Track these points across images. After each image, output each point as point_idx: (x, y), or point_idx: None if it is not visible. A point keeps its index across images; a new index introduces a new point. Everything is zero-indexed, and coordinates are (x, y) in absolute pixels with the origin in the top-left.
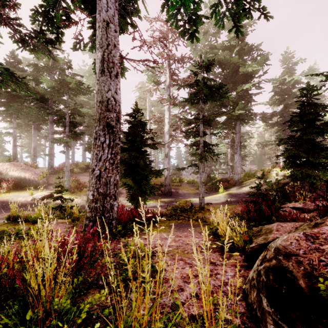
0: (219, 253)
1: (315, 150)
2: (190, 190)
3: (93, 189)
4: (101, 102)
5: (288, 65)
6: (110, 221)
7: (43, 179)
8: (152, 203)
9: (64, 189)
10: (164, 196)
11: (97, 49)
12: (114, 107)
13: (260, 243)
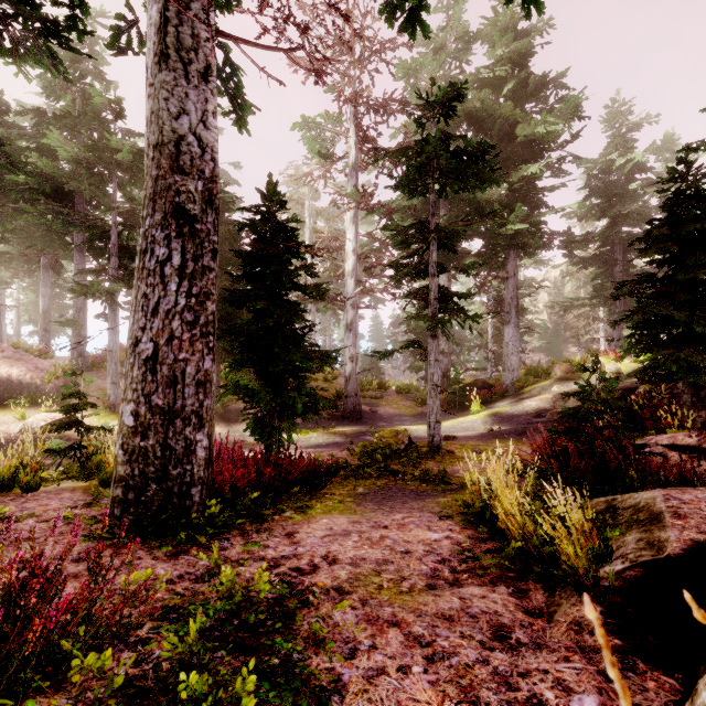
0: (509, 589)
1: None
2: (403, 408)
3: (136, 397)
4: (158, 145)
5: (619, 130)
6: (185, 489)
7: (55, 381)
8: (315, 438)
9: (87, 403)
10: (343, 421)
11: None
12: (196, 163)
13: (642, 561)
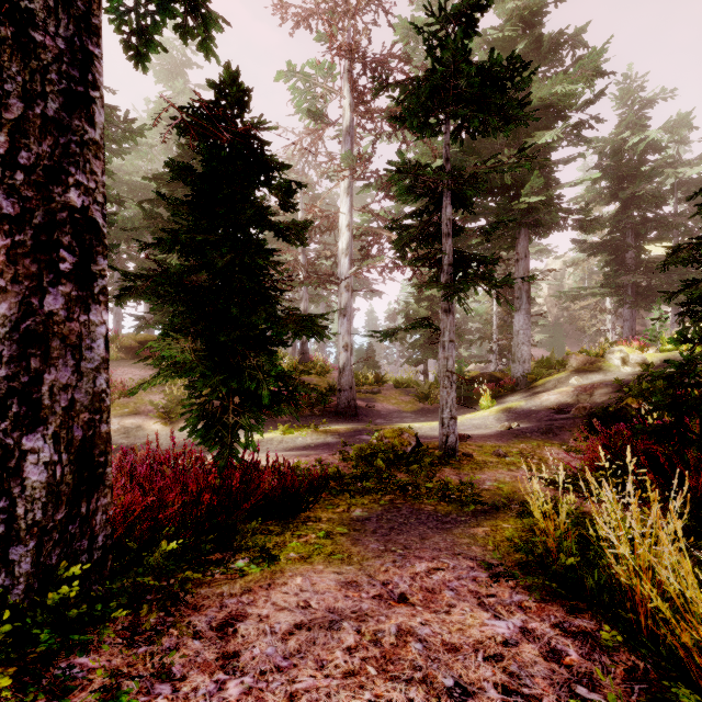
0: None
1: None
2: (403, 404)
3: None
4: None
5: (632, 107)
6: (4, 552)
7: None
8: (302, 437)
9: None
10: (337, 418)
11: None
12: None
13: None
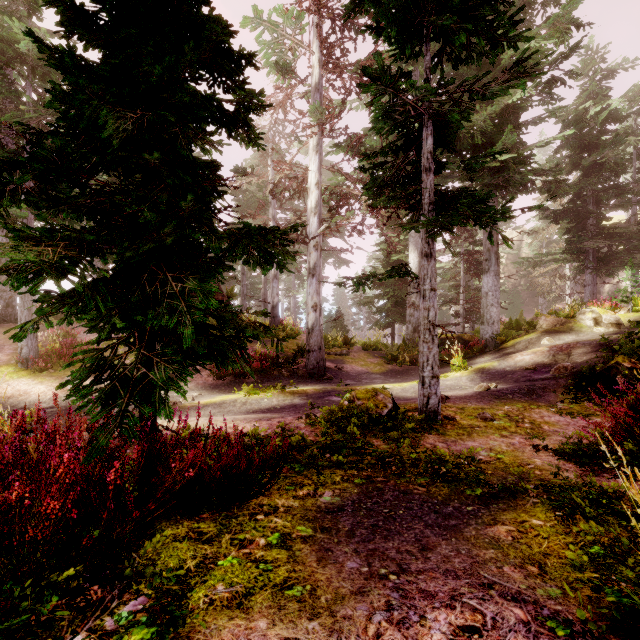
0: None
1: None
2: (371, 365)
3: None
4: None
5: (594, 77)
6: None
7: None
8: (268, 399)
9: None
10: (305, 379)
11: None
12: None
13: None
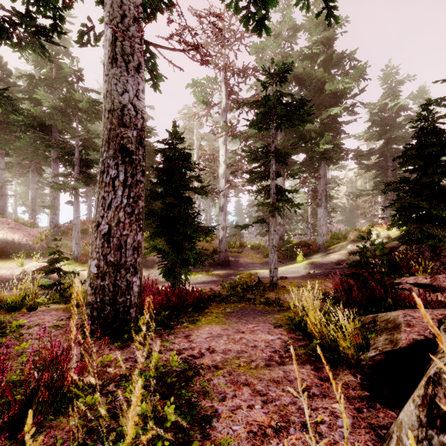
0: (312, 367)
1: (441, 199)
2: (255, 259)
3: (98, 256)
4: (111, 110)
5: (390, 85)
6: (126, 310)
7: (41, 242)
8: (200, 278)
9: (64, 257)
10: (218, 267)
11: (105, 25)
12: (133, 120)
13: (385, 350)
